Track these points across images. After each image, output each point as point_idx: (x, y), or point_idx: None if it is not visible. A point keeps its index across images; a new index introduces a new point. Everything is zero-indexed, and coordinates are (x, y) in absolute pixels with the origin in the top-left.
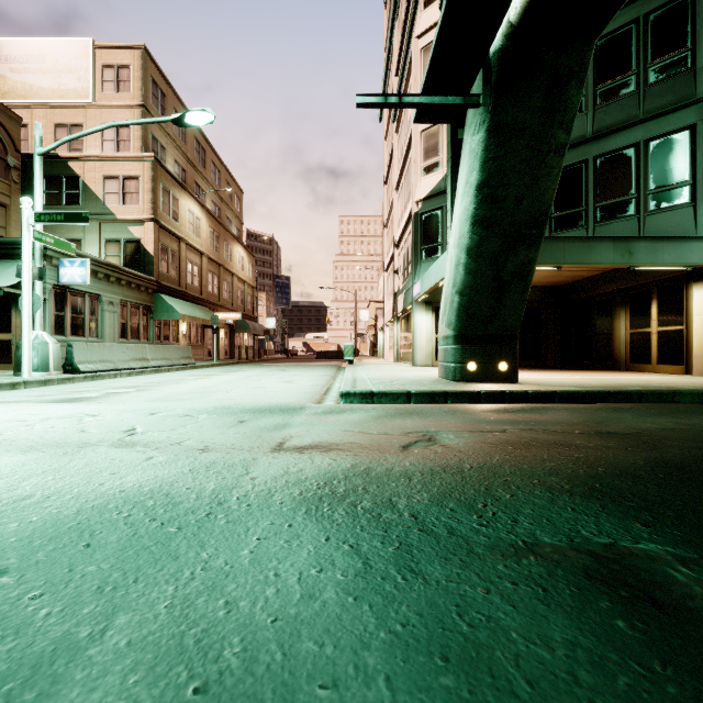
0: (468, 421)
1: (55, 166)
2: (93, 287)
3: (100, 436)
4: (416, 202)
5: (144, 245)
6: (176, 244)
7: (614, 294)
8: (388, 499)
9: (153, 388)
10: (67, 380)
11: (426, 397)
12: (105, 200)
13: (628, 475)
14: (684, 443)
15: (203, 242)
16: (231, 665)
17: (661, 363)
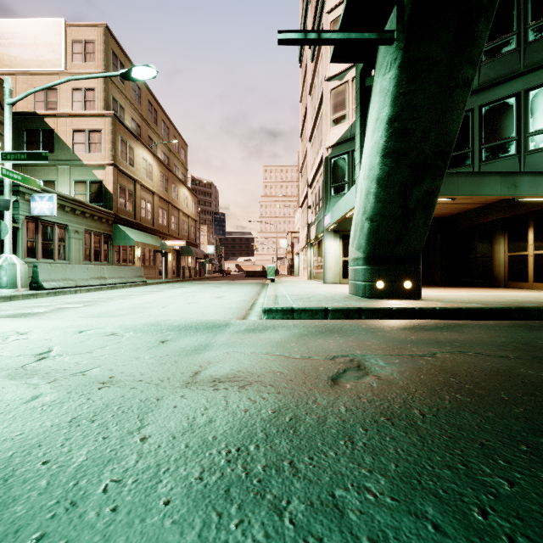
0: (391, 341)
1: (34, 121)
2: (61, 218)
3: (6, 361)
4: (327, 148)
5: (105, 185)
6: (132, 185)
7: (494, 223)
8: (329, 492)
9: (100, 303)
10: (31, 296)
11: (342, 313)
12: (74, 149)
13: None
14: None
15: (155, 184)
16: None
17: (537, 281)
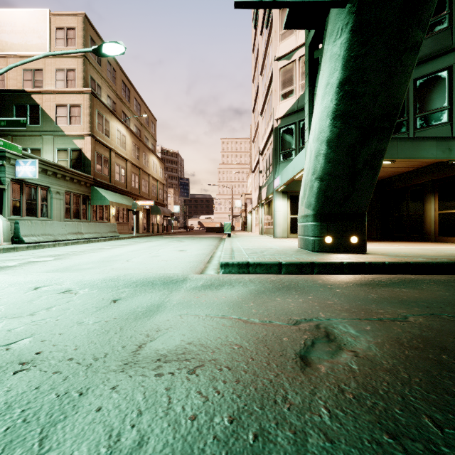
0: (352, 300)
1: (22, 98)
2: (44, 181)
3: None
4: (276, 120)
5: (84, 153)
6: (108, 153)
7: (425, 185)
8: None
9: (70, 256)
10: (12, 249)
11: (295, 267)
12: (57, 121)
13: None
14: None
15: (128, 152)
16: None
17: None
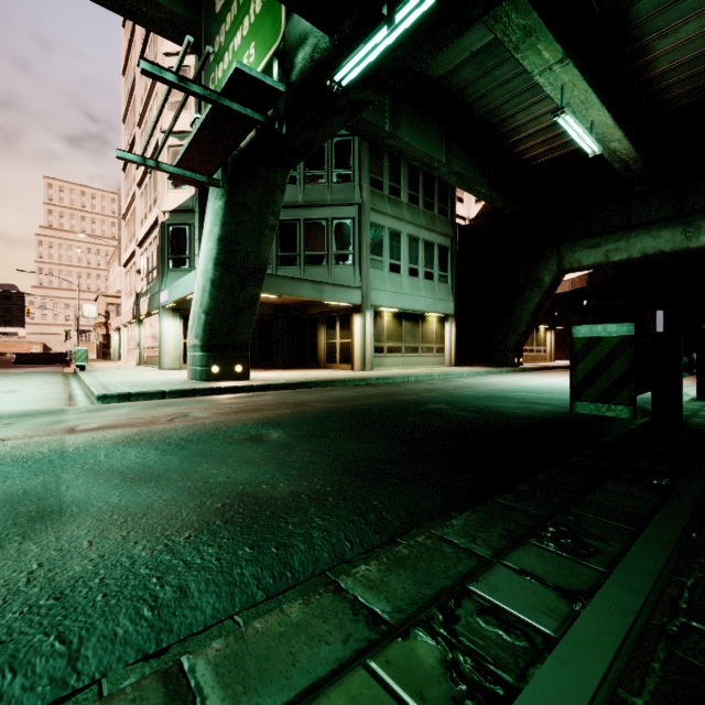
0: (210, 405)
1: None
2: None
3: None
4: (164, 212)
5: None
6: None
7: (318, 315)
8: (167, 437)
9: None
10: None
11: (179, 394)
12: None
13: (280, 416)
14: (314, 403)
15: None
16: (126, 470)
17: (341, 363)
